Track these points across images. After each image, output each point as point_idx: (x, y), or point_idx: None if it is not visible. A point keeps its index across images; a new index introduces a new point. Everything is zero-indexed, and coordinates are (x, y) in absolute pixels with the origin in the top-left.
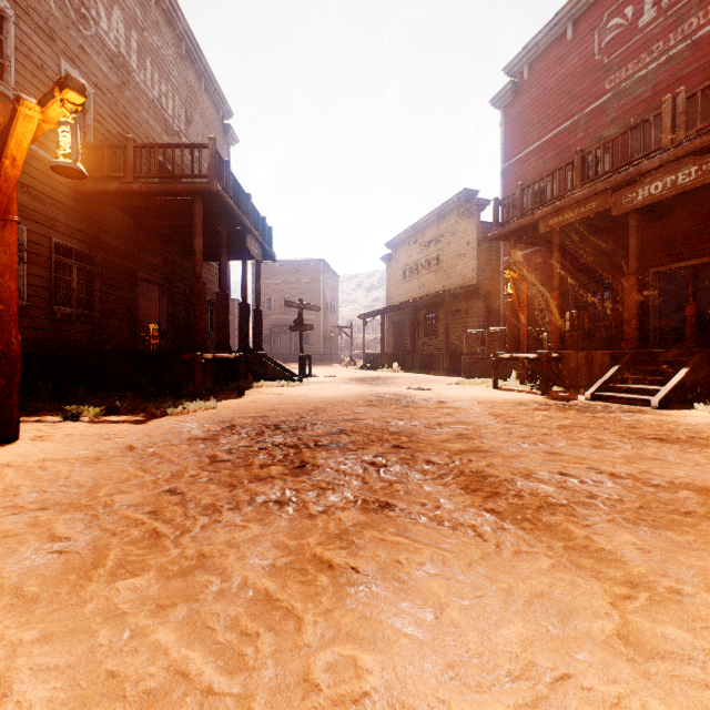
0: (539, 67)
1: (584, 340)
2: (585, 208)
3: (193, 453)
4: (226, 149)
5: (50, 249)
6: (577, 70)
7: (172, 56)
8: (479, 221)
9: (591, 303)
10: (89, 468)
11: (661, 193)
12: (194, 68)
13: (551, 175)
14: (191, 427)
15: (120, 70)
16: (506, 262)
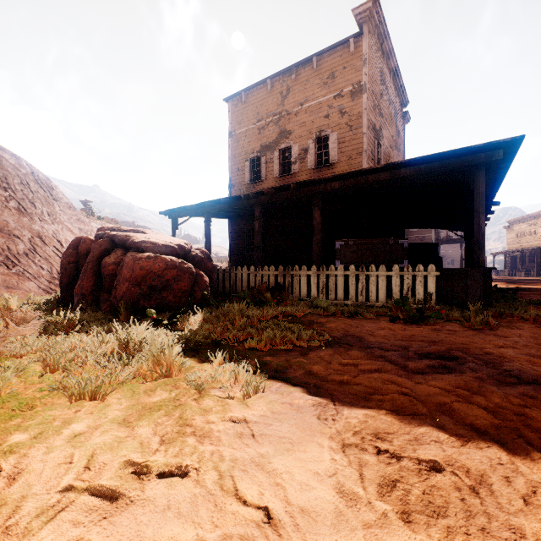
0: None
1: None
2: None
3: None
4: None
5: None
6: None
7: None
8: None
9: None
10: None
11: None
12: None
13: None
14: None
15: None
16: None
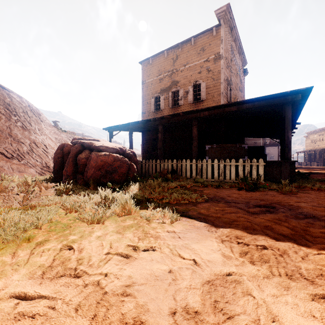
0: None
1: None
2: None
3: None
4: None
5: None
6: None
7: None
8: None
9: None
10: None
11: None
12: None
13: None
14: None
15: None
16: None
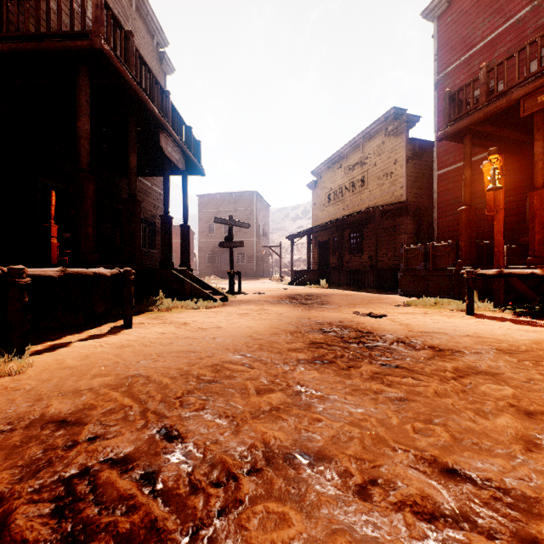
0: None
1: None
2: None
3: None
4: (162, 76)
5: None
6: None
7: None
8: (408, 138)
9: None
10: None
11: None
12: None
13: (539, 40)
14: None
15: None
16: (440, 175)
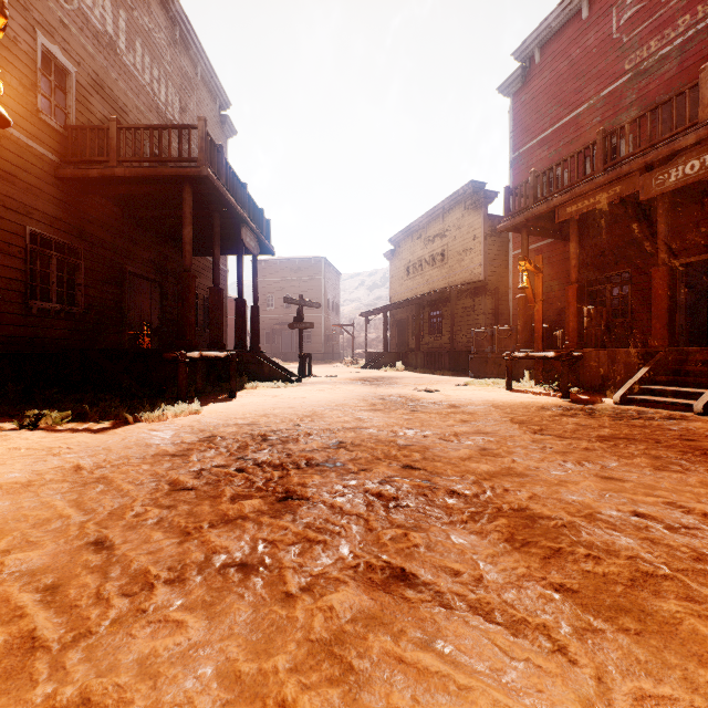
0: (551, 49)
1: (602, 337)
2: (608, 193)
3: (152, 476)
4: (224, 141)
5: (25, 238)
6: (593, 51)
7: (165, 39)
8: (487, 214)
9: (609, 298)
10: (6, 501)
11: (698, 173)
12: (189, 54)
13: (569, 160)
14: (163, 438)
15: (106, 50)
16: (515, 256)
